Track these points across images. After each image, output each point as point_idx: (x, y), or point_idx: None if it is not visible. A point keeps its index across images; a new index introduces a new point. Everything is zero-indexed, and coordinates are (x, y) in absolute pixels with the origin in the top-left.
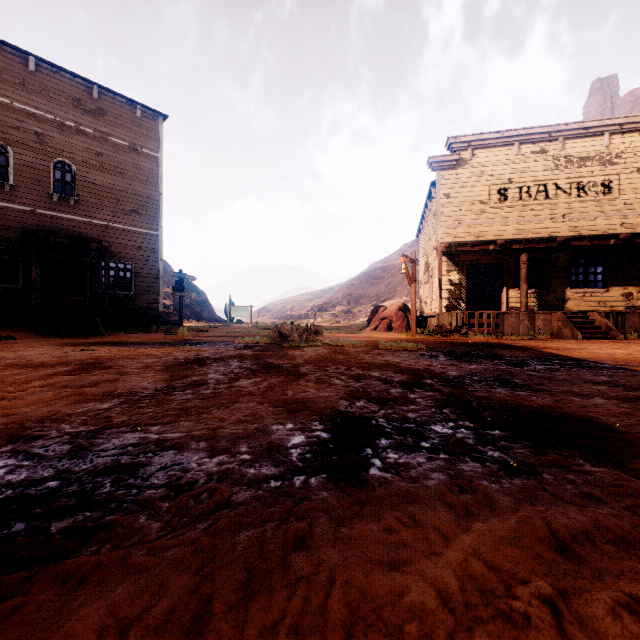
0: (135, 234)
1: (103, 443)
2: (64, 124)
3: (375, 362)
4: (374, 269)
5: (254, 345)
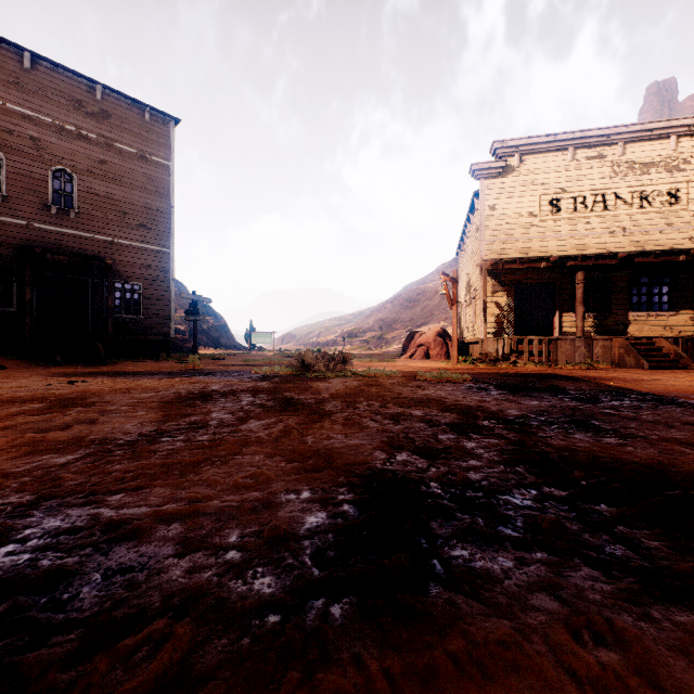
0: (143, 251)
1: (29, 526)
2: (64, 128)
3: (415, 397)
4: (409, 291)
5: (273, 376)
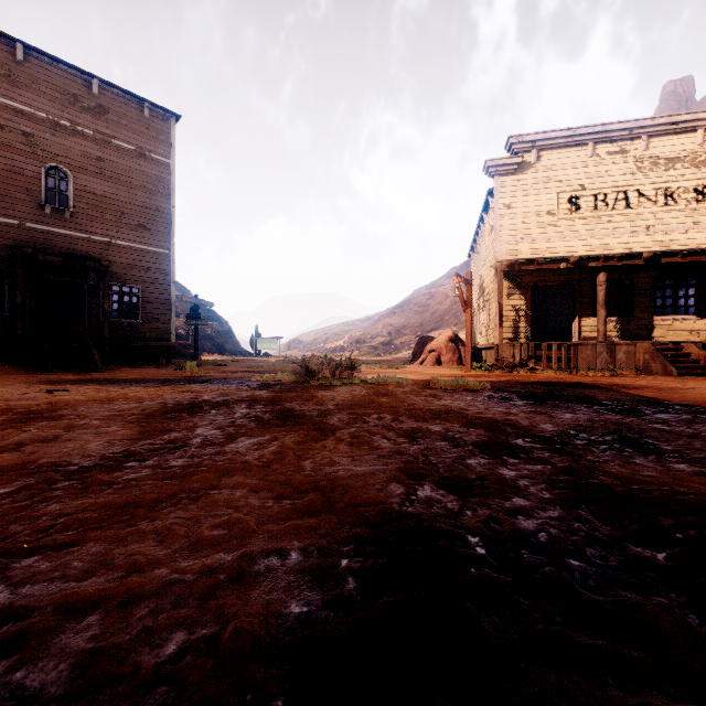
0: (142, 253)
1: None
2: (58, 123)
3: (431, 408)
4: (418, 296)
5: (274, 383)
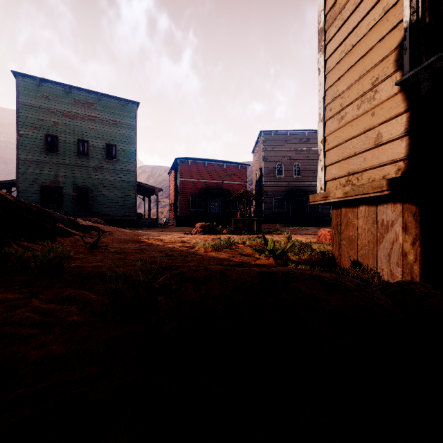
0: None
1: None
2: (297, 150)
3: None
4: None
5: None
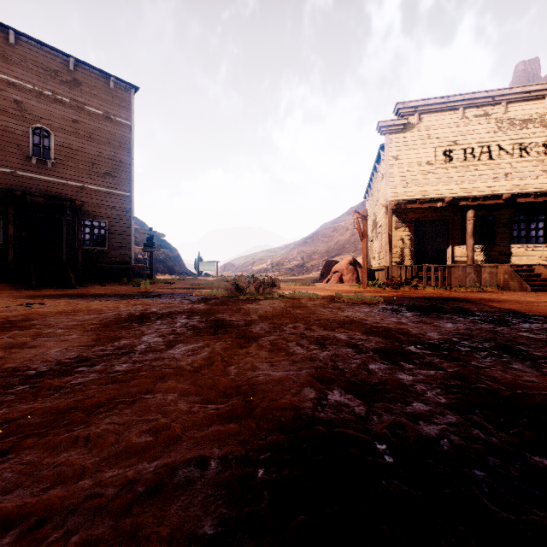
0: (109, 195)
1: None
2: (42, 93)
3: (337, 318)
4: (325, 229)
5: (210, 298)
